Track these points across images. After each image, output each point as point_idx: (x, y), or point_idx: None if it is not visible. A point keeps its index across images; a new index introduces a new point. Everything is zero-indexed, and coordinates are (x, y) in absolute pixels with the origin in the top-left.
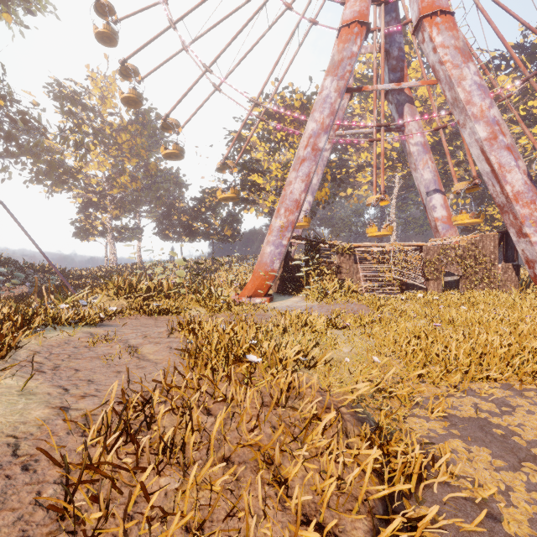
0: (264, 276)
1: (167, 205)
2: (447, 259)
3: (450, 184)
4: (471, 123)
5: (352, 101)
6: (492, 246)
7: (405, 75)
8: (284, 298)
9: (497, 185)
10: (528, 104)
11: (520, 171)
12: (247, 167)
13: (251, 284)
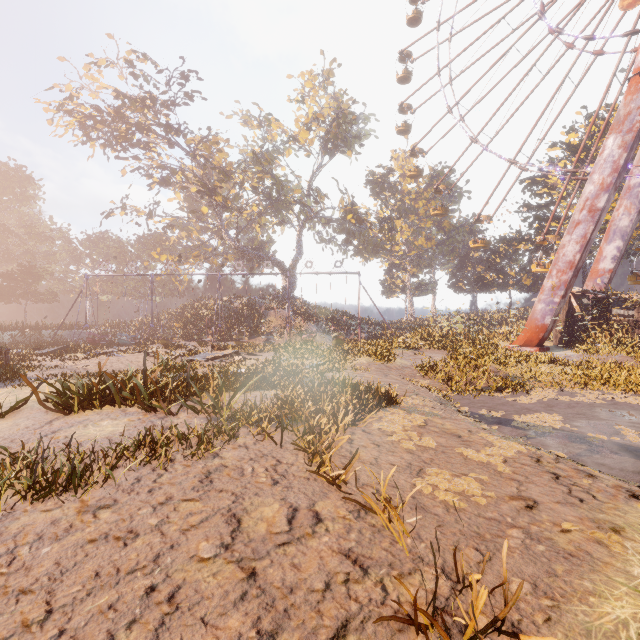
0: (534, 329)
1: (460, 256)
2: None
3: None
4: None
5: None
6: None
7: None
8: (562, 350)
9: None
10: None
11: None
12: (541, 216)
13: (522, 336)
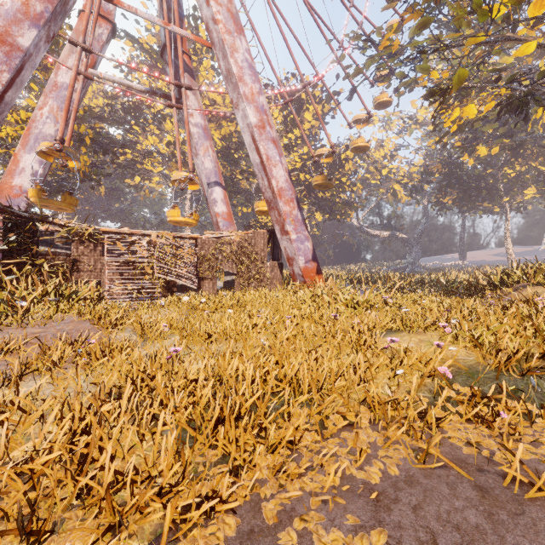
0: None
1: None
2: (223, 255)
3: (237, 191)
4: (244, 104)
5: (141, 74)
6: (262, 243)
7: (184, 38)
8: None
9: (265, 178)
10: (289, 135)
11: (283, 168)
12: None
13: None
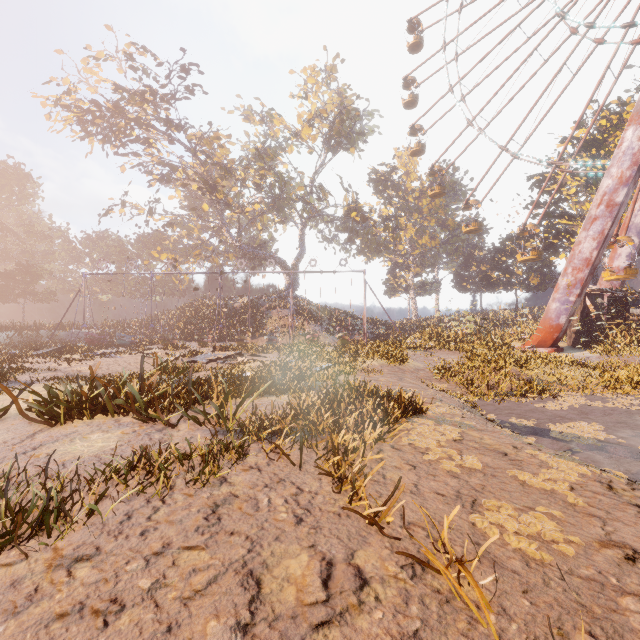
0: (548, 329)
1: (464, 255)
2: None
3: None
4: None
5: None
6: None
7: None
8: (577, 351)
9: None
10: None
11: None
12: (551, 213)
13: (535, 336)
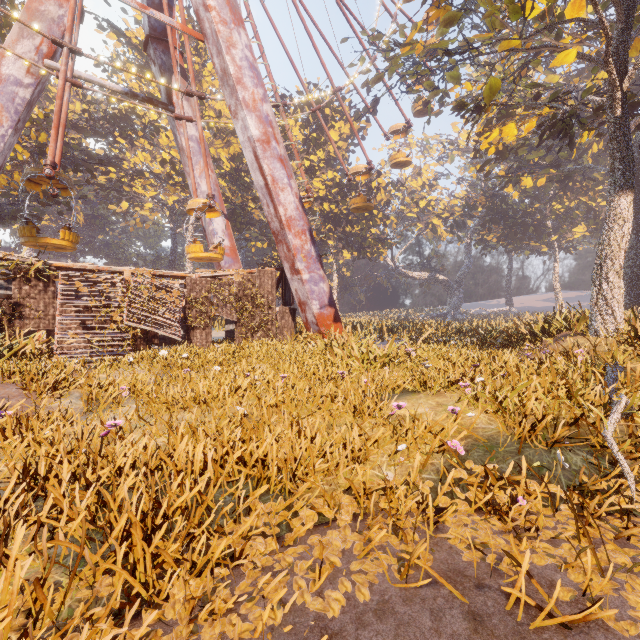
0: None
1: None
2: (219, 299)
3: (249, 223)
4: (243, 113)
5: (129, 75)
6: (270, 285)
7: (174, 30)
8: None
9: (271, 204)
10: (311, 157)
11: (293, 193)
12: None
13: None
